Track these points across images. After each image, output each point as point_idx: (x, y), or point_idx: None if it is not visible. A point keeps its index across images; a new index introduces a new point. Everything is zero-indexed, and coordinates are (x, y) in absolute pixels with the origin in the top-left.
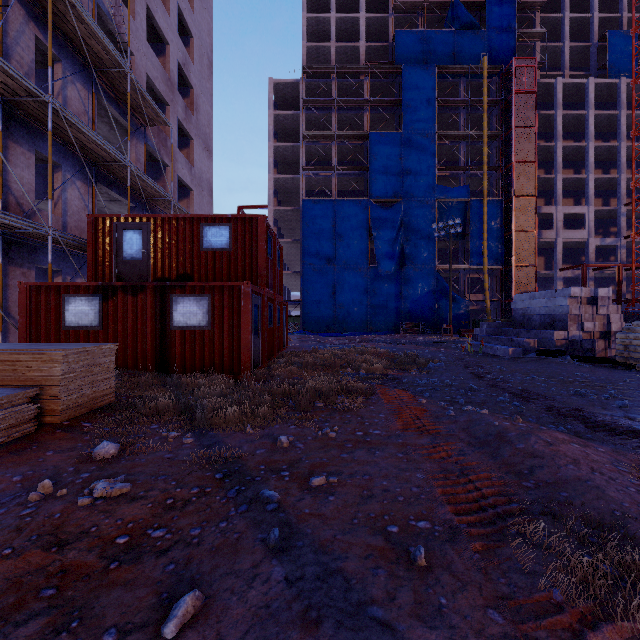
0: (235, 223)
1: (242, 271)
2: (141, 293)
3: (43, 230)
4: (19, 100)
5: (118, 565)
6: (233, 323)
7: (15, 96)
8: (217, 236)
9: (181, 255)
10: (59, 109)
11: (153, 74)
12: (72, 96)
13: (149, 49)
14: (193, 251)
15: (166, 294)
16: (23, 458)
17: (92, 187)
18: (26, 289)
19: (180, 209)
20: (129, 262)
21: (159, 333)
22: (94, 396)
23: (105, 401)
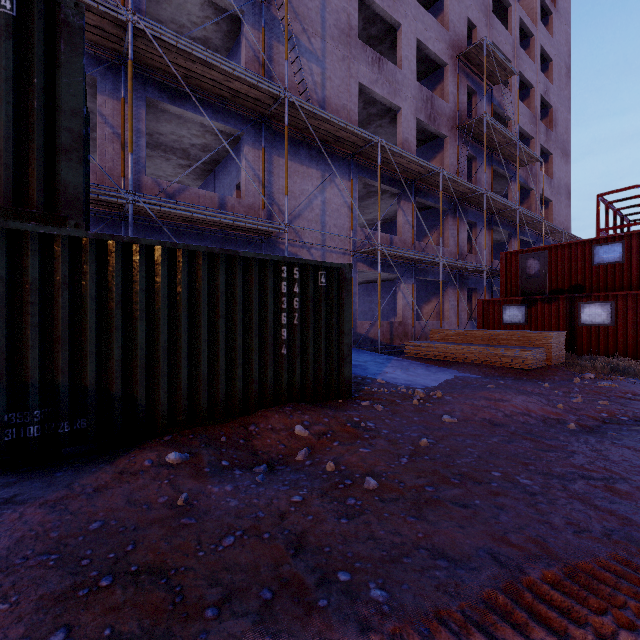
0: (628, 239)
1: (636, 278)
2: (554, 302)
3: (481, 268)
4: (466, 197)
5: (634, 398)
6: (636, 321)
7: (465, 196)
8: (608, 252)
9: (573, 271)
10: (488, 195)
11: (522, 122)
12: (481, 176)
13: (520, 105)
14: (584, 267)
15: (574, 302)
16: (549, 373)
17: (490, 230)
18: (481, 303)
19: (547, 225)
20: (530, 280)
21: (568, 328)
22: (559, 356)
23: (562, 360)
